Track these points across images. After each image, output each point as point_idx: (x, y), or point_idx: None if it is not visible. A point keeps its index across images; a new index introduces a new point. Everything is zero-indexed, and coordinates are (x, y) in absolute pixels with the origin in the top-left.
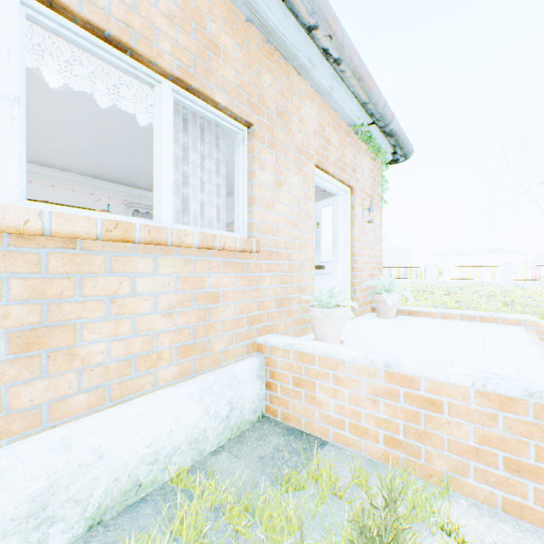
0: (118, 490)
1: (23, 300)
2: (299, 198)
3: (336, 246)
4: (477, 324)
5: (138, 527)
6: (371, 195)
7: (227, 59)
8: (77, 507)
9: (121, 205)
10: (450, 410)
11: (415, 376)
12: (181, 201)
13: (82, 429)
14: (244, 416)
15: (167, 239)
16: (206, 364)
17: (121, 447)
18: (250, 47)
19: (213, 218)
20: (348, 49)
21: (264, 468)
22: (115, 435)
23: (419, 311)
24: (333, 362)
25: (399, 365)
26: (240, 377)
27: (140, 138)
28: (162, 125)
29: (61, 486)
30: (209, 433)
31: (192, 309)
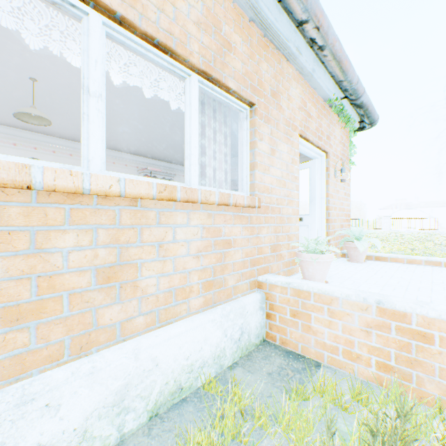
0: (167, 391)
1: (105, 245)
2: (287, 162)
3: (312, 202)
4: (442, 269)
5: (185, 421)
6: (341, 158)
7: (236, 53)
8: (142, 401)
9: (135, 171)
10: (442, 343)
11: (406, 312)
12: (199, 168)
13: (145, 343)
14: (250, 339)
15: (198, 198)
16: (222, 296)
17: (169, 358)
18: (252, 41)
19: (222, 181)
20: (332, 37)
21: (274, 382)
22: (165, 349)
23: (386, 257)
24: (327, 298)
25: (391, 303)
26: (247, 308)
27: (154, 118)
28: (191, 109)
29: (133, 385)
30: (226, 352)
31: (212, 253)
